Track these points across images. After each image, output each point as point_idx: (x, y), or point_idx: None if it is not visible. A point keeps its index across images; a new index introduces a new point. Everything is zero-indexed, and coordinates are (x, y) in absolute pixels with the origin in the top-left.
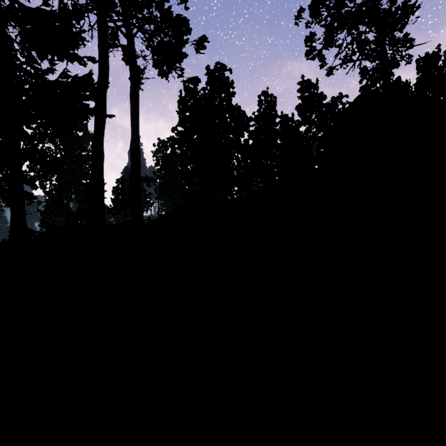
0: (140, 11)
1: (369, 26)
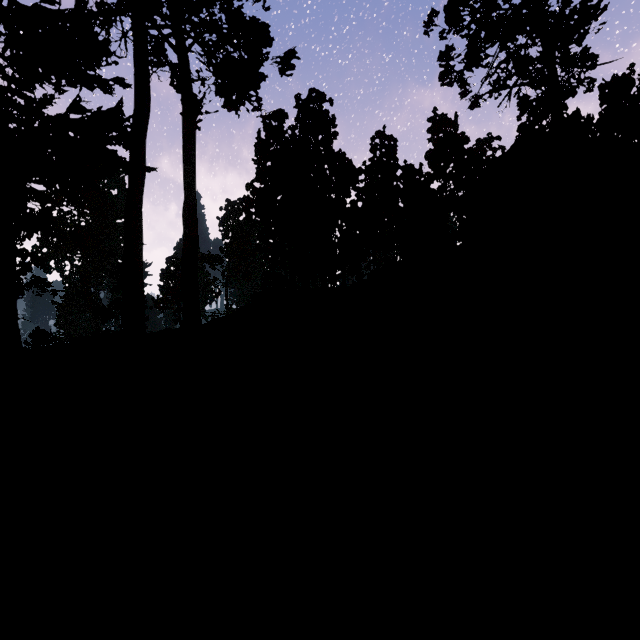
0: (196, 12)
1: (532, 37)
